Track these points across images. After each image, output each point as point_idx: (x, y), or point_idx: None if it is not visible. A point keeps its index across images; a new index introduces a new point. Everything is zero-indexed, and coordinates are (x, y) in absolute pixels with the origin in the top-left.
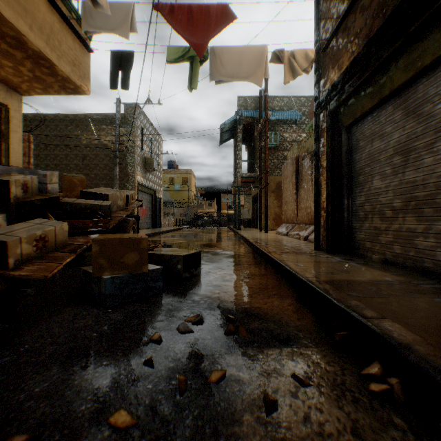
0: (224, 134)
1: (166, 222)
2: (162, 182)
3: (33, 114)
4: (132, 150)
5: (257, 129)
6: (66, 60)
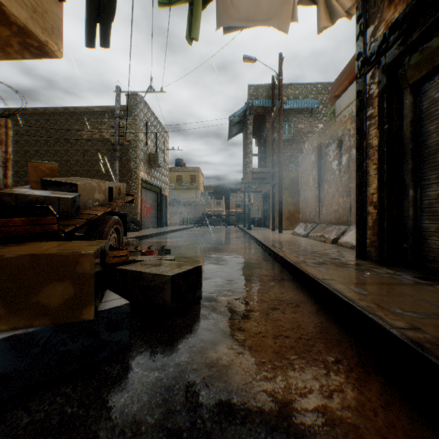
0: (233, 128)
1: (172, 221)
2: (170, 180)
3: (33, 108)
4: (135, 144)
5: (269, 120)
6: (20, 2)
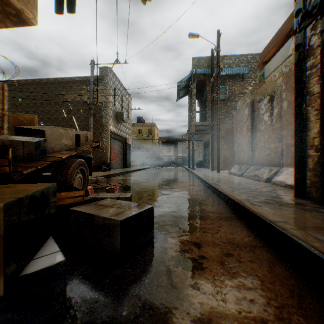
0: (180, 91)
1: (134, 163)
2: (133, 133)
3: (31, 79)
4: (106, 105)
5: (208, 84)
6: None
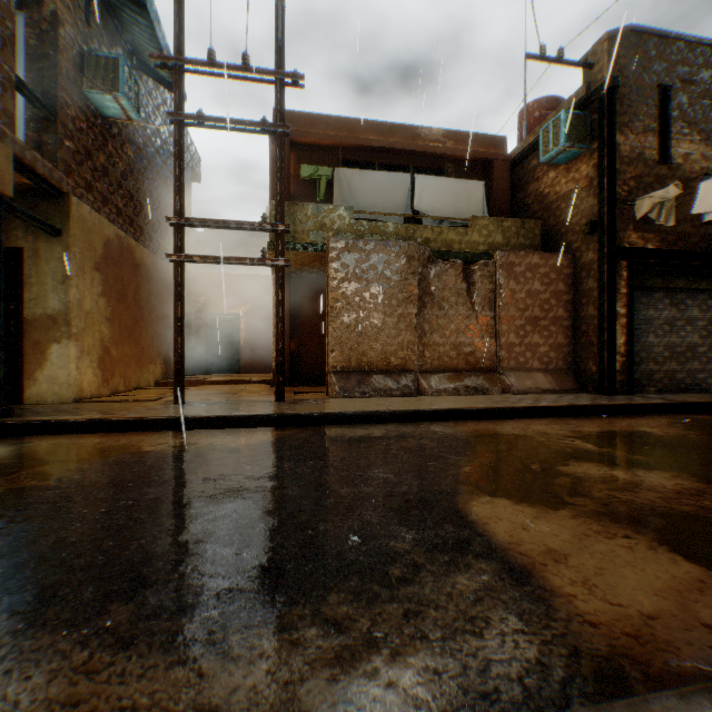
0: None
1: None
2: None
3: None
4: None
5: None
6: None
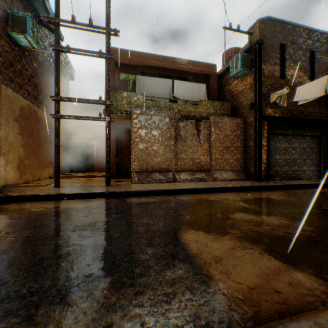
0: None
1: None
2: None
3: None
4: None
5: None
6: None
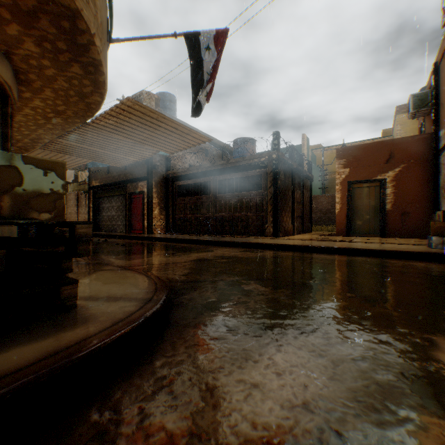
0: None
1: None
2: None
3: None
4: None
5: None
6: None
